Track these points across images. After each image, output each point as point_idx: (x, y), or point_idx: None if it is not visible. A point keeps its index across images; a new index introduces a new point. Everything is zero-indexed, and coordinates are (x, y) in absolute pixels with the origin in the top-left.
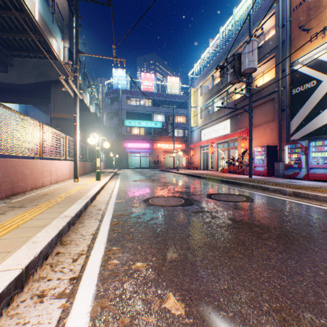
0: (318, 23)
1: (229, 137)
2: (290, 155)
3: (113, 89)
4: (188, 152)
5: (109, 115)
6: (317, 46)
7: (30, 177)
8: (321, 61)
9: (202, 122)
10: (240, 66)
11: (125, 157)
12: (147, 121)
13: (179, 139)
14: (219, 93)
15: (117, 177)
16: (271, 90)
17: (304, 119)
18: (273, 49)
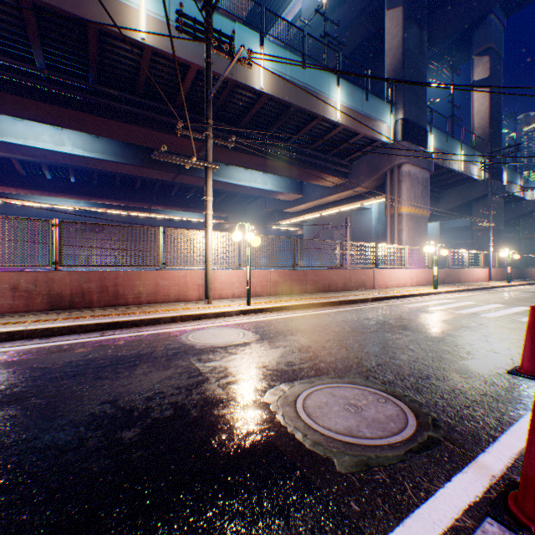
0: None
1: None
2: None
3: None
4: None
5: None
6: None
7: (462, 277)
8: None
9: None
10: None
11: None
12: None
13: None
14: None
15: None
16: None
17: None
18: None
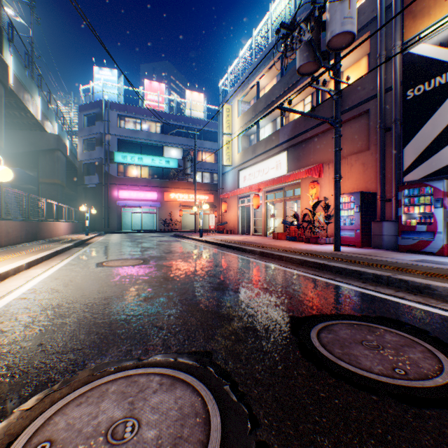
0: None
1: (288, 179)
2: (410, 209)
3: (95, 100)
4: (218, 205)
5: (87, 143)
6: None
7: None
8: None
9: (240, 159)
10: (319, 37)
11: (116, 214)
12: (153, 157)
13: (204, 187)
14: (270, 109)
15: (74, 251)
16: (363, 96)
17: (432, 142)
18: (367, 24)
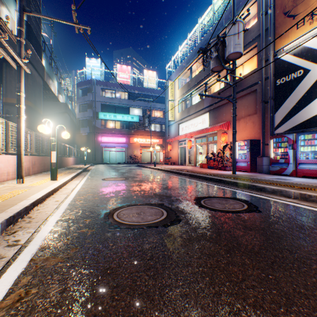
0: (306, 8)
1: (208, 130)
2: (276, 150)
3: (87, 79)
4: (165, 146)
5: (81, 107)
6: (304, 33)
7: None
8: (309, 48)
9: (179, 116)
10: (223, 51)
11: (99, 152)
12: (123, 115)
13: (156, 133)
14: (198, 85)
15: (85, 174)
16: (253, 81)
17: (290, 111)
18: (255, 38)
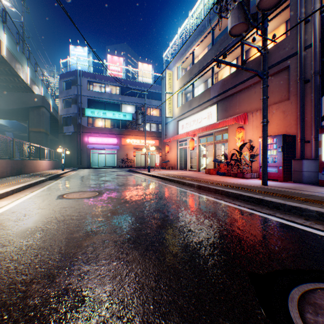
0: None
1: (218, 125)
2: None
3: (71, 70)
4: (162, 148)
5: (65, 102)
6: None
7: None
8: None
9: (179, 112)
10: (249, 2)
11: (86, 154)
12: (114, 112)
13: (151, 134)
14: (203, 71)
15: (46, 184)
16: (283, 54)
17: None
18: None
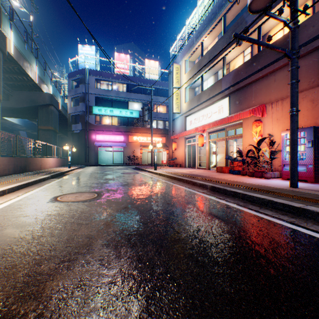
0: None
1: (231, 119)
2: None
3: (79, 69)
4: (169, 145)
5: (74, 100)
6: None
7: None
8: None
9: (187, 107)
10: None
11: (93, 152)
12: (121, 110)
13: (158, 131)
14: (213, 62)
15: (46, 183)
16: (311, 33)
17: None
18: None
